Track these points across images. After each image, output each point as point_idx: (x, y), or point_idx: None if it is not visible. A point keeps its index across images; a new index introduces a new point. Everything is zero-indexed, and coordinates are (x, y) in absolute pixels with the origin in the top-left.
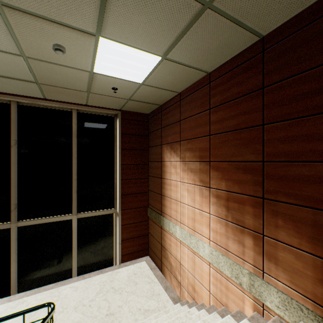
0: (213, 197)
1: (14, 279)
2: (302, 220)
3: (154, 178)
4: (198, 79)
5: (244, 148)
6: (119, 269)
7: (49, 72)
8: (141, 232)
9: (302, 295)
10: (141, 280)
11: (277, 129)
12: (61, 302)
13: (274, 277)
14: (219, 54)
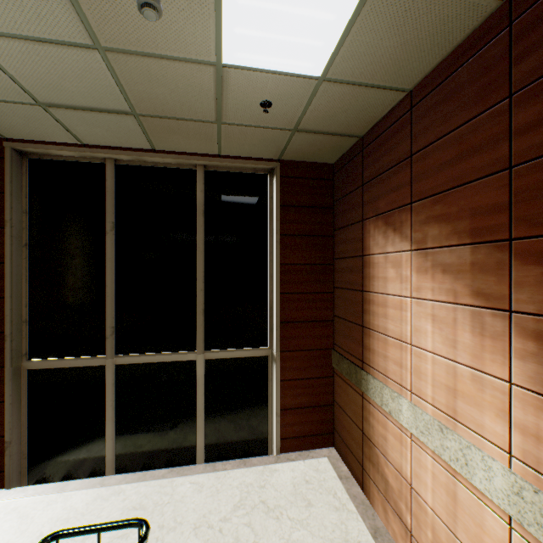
0: (522, 337)
1: (111, 449)
2: None
3: (345, 292)
4: (467, 32)
5: None
6: (277, 465)
7: (146, 82)
8: (318, 399)
9: None
10: (319, 498)
11: None
12: (174, 508)
13: None
14: None
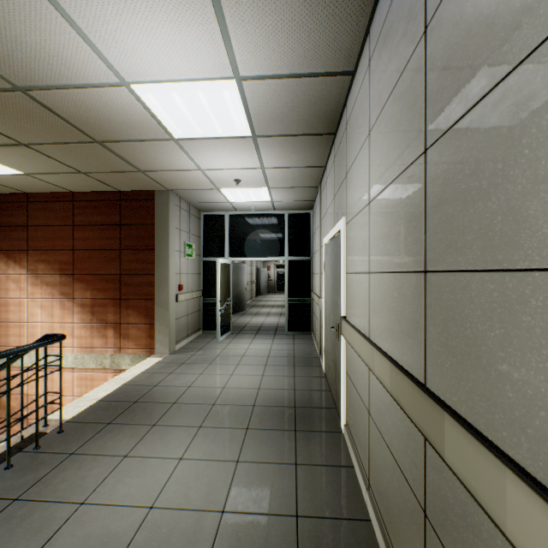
0: (78, 306)
1: None
2: (142, 307)
3: None
4: (59, 191)
5: (108, 264)
6: None
7: None
8: None
9: (141, 349)
10: None
11: (129, 254)
12: None
13: (128, 348)
14: (87, 187)
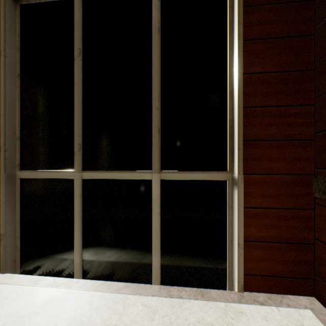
0: None
1: (78, 255)
2: None
3: None
4: None
5: None
6: (242, 306)
7: None
8: (292, 235)
9: None
10: None
11: None
12: None
13: None
14: None
